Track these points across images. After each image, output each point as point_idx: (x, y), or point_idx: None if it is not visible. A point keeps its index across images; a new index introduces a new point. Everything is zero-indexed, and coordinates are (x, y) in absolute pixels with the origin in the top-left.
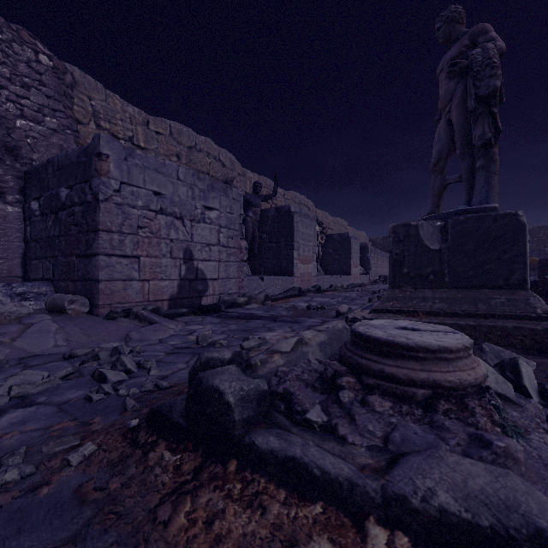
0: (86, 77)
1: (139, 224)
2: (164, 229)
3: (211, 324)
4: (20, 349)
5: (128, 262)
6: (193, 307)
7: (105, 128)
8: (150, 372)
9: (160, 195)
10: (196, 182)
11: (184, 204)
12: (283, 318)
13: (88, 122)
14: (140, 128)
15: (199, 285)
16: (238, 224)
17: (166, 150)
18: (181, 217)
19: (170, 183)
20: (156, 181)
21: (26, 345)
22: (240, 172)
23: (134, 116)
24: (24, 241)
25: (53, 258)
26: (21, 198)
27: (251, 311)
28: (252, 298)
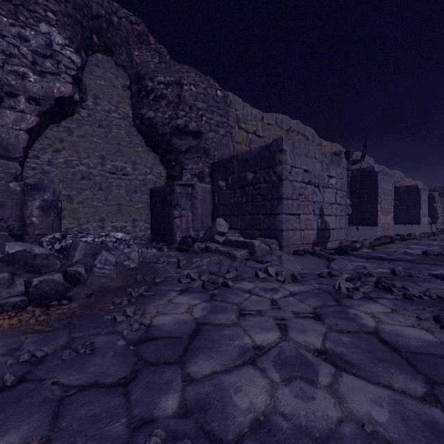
0: (234, 97)
1: (299, 193)
2: (310, 195)
3: (366, 262)
4: (287, 269)
5: (294, 218)
6: (333, 249)
7: (243, 127)
8: (409, 289)
9: (307, 172)
10: (323, 159)
11: (319, 176)
12: (420, 262)
13: (235, 126)
14: (259, 123)
15: (326, 233)
16: (345, 187)
17: (273, 135)
18: (317, 186)
19: (311, 162)
20: (305, 162)
21: (289, 267)
22: (317, 142)
23: (256, 115)
24: (212, 205)
25: (240, 215)
26: (210, 179)
27: (374, 254)
28: (362, 244)
